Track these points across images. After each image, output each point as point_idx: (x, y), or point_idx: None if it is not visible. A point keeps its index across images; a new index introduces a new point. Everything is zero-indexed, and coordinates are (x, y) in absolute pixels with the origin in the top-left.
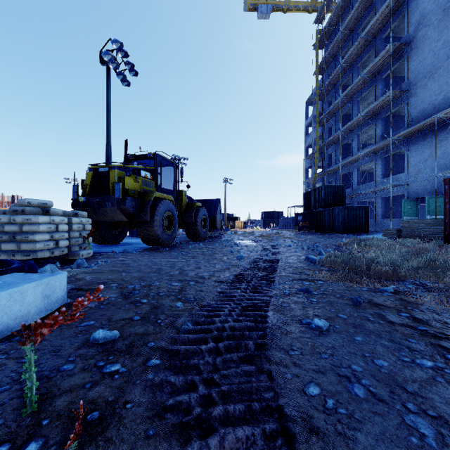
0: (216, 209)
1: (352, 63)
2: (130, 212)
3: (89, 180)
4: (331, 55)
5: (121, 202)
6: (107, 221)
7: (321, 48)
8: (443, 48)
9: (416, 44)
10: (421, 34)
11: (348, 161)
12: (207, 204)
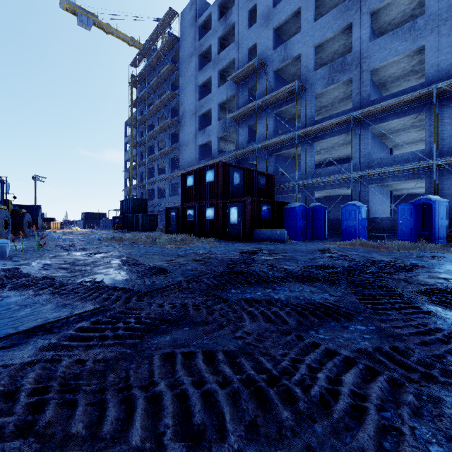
0: (38, 214)
1: (155, 114)
2: None
3: None
4: (142, 99)
5: None
6: None
7: (136, 87)
8: (191, 133)
9: (182, 124)
10: (184, 120)
11: (151, 181)
12: (27, 209)
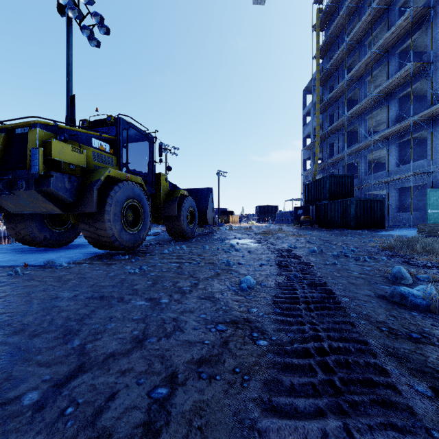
0: (208, 200)
1: (359, 41)
2: (62, 199)
3: None
4: (334, 35)
5: (42, 180)
6: (42, 213)
7: (322, 29)
8: None
9: None
10: None
11: (355, 148)
12: (196, 194)
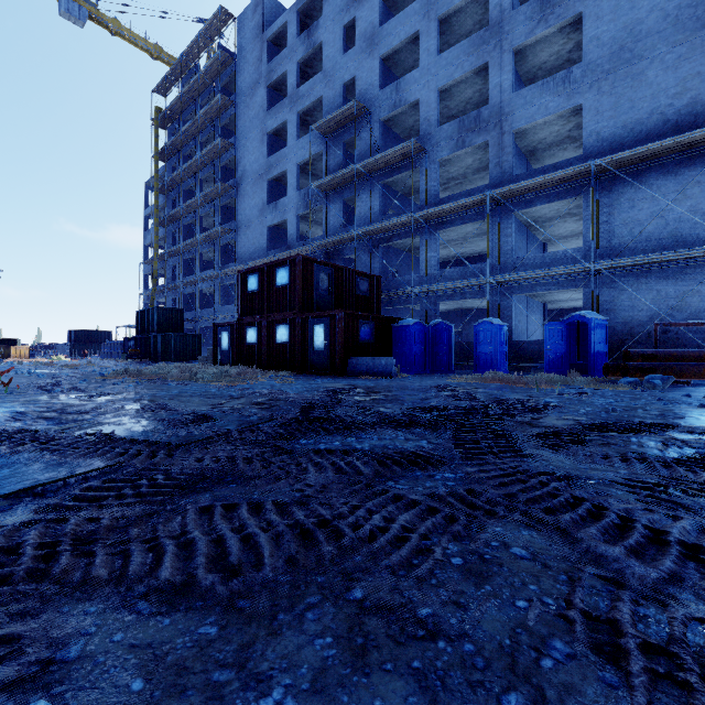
0: None
1: (195, 173)
2: None
3: None
4: (174, 148)
5: None
6: None
7: (164, 128)
8: (255, 208)
9: (241, 192)
10: (244, 186)
11: (190, 281)
12: None
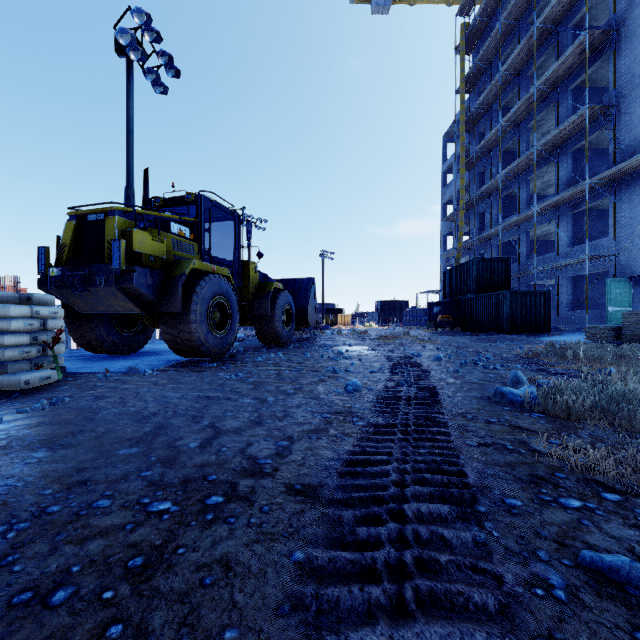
0: (308, 295)
1: (519, 71)
2: (144, 296)
3: (69, 236)
4: (484, 62)
5: (123, 276)
6: (110, 313)
7: (468, 52)
8: None
9: (629, 30)
10: (638, 14)
11: (513, 221)
12: (293, 287)
